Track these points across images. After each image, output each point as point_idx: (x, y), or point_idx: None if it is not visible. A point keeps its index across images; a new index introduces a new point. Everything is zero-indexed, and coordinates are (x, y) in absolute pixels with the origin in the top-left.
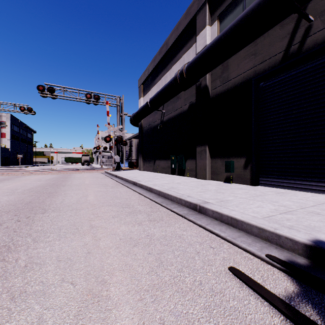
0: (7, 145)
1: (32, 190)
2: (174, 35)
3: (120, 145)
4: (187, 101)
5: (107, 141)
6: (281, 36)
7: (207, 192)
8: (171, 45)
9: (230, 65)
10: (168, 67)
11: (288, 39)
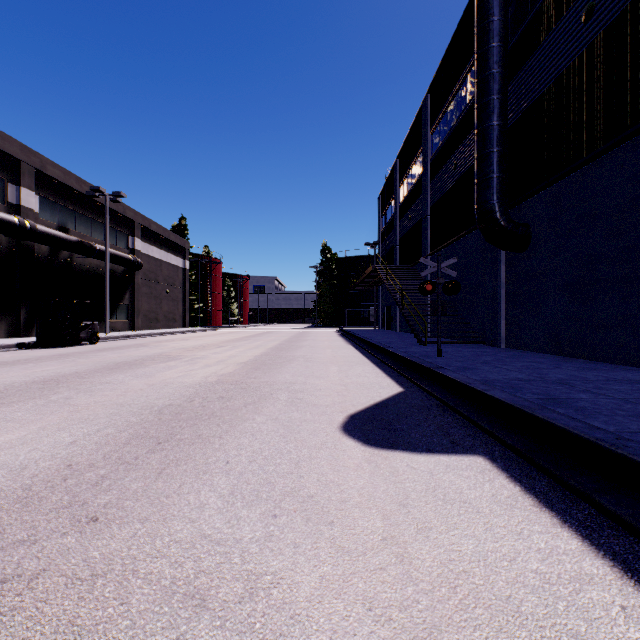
0: None
1: None
2: None
3: None
4: None
5: None
6: None
7: None
8: None
9: None
10: None
11: None
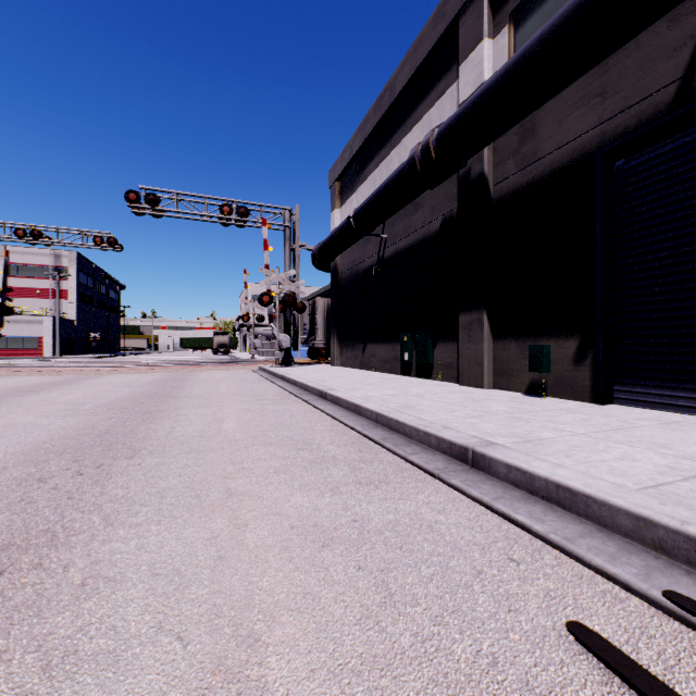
0: (71, 315)
1: (112, 406)
2: (408, 67)
3: (290, 312)
4: (438, 213)
5: (265, 303)
6: (672, 44)
7: (489, 417)
8: (402, 91)
9: (540, 124)
10: (395, 140)
11: (690, 51)
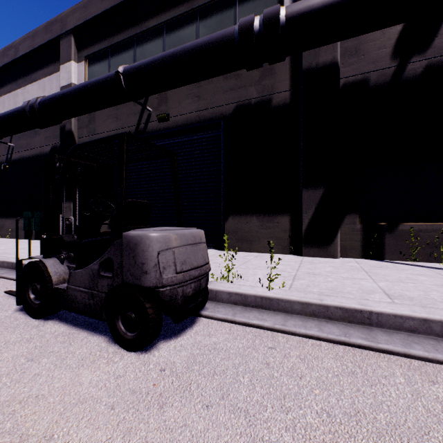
0: None
1: None
2: (29, 43)
3: None
4: (49, 142)
5: None
6: (135, 112)
7: None
8: (25, 55)
9: (97, 118)
10: (21, 83)
11: (138, 117)
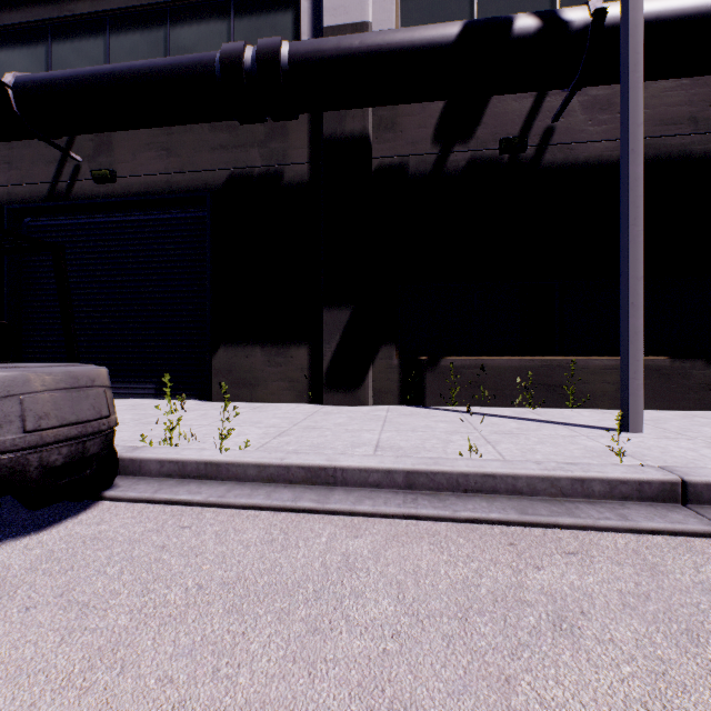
0: None
1: None
2: None
3: None
4: None
5: None
6: (48, 158)
7: None
8: None
9: None
10: None
11: (56, 169)
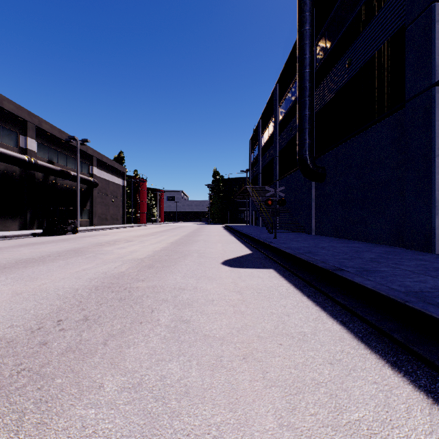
0: None
1: None
2: None
3: None
4: None
5: None
6: None
7: None
8: None
9: None
10: None
11: None
